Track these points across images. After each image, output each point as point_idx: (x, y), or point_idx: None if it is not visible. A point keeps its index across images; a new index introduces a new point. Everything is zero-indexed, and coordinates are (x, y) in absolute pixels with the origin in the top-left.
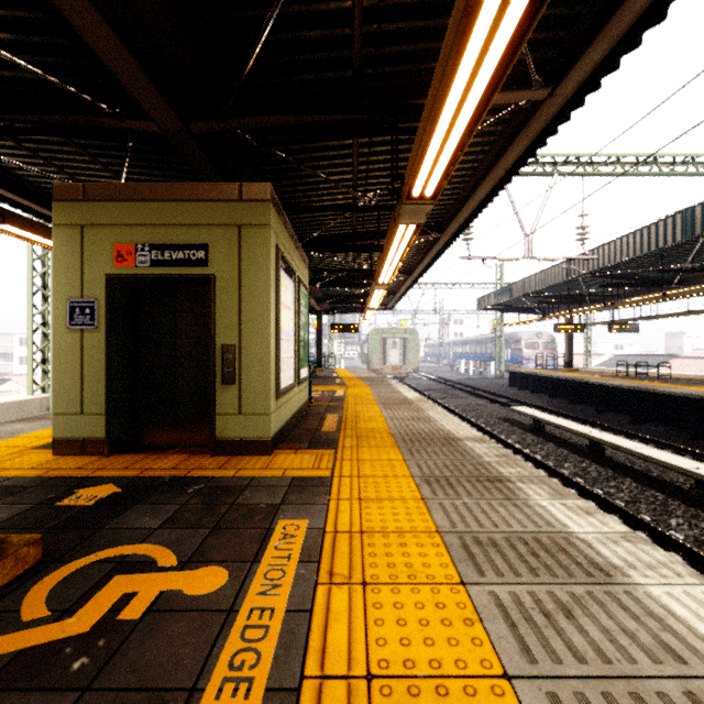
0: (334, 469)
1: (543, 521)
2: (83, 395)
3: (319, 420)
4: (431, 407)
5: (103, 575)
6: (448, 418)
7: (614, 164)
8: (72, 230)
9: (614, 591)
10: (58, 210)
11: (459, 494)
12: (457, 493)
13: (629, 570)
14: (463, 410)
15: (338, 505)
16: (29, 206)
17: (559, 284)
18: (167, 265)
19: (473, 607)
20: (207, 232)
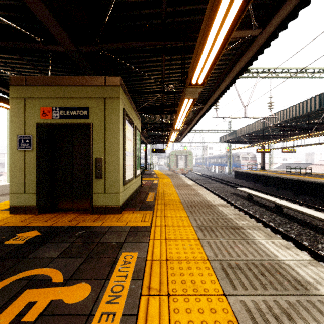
0: (152, 221)
1: (264, 253)
2: (25, 184)
3: (145, 195)
4: (200, 188)
5: (20, 289)
6: (208, 194)
7: (285, 73)
8: (19, 100)
9: (312, 300)
10: (13, 90)
11: (217, 236)
12: (216, 235)
13: (318, 285)
14: (214, 189)
15: (154, 243)
16: (5, 91)
17: (258, 130)
18: (68, 118)
19: (232, 312)
20: (88, 101)
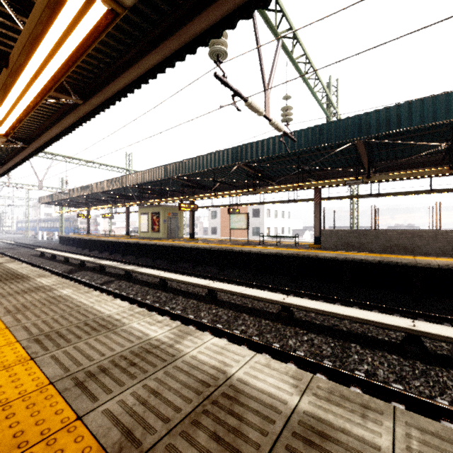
0: None
1: None
2: None
3: None
4: None
5: None
6: None
7: (80, 160)
8: None
9: None
10: None
11: None
12: None
13: None
14: (15, 254)
15: None
16: None
17: (74, 197)
18: None
19: None
20: None
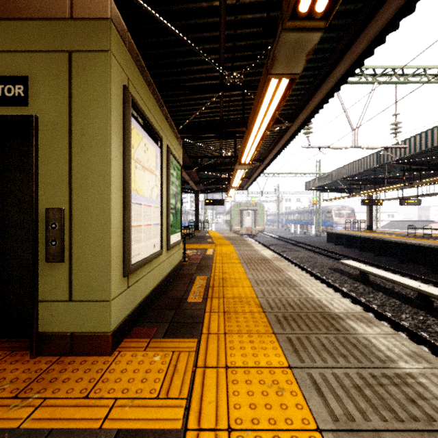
0: (191, 397)
1: None
2: None
3: (188, 284)
4: (288, 266)
5: None
6: (309, 281)
7: (419, 75)
8: None
9: None
10: None
11: None
12: None
13: None
14: (300, 261)
15: None
16: None
17: (367, 170)
18: None
19: None
20: (27, 60)
